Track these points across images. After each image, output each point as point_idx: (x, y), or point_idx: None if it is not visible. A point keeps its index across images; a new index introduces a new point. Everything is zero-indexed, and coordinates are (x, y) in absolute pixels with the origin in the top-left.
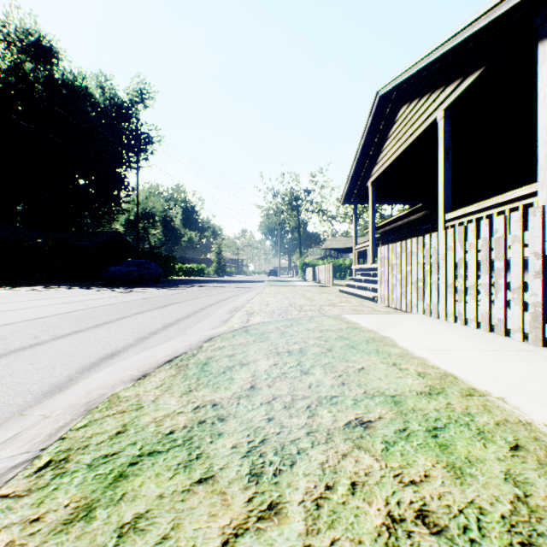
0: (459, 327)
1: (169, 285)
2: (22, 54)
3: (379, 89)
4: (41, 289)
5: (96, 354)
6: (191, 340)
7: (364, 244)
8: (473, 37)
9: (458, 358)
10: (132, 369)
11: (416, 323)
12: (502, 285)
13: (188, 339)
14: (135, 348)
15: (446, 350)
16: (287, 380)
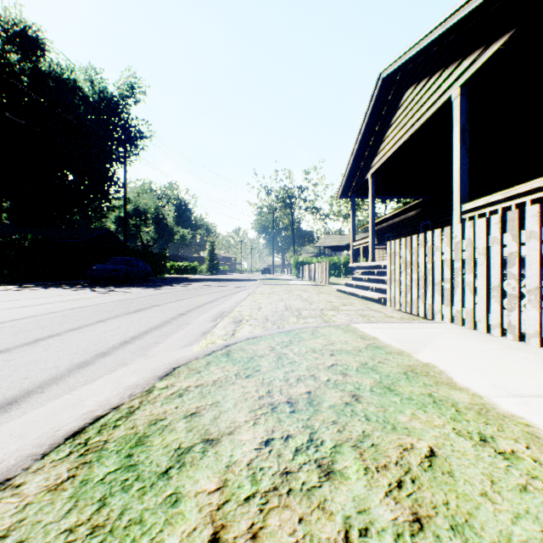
0: (515, 345)
1: (157, 284)
2: (7, 44)
3: (382, 70)
4: (14, 288)
5: None
6: (148, 368)
7: (363, 241)
8: None
9: None
10: (14, 443)
11: (453, 337)
12: None
13: (145, 366)
14: (57, 386)
15: (542, 397)
16: (294, 507)
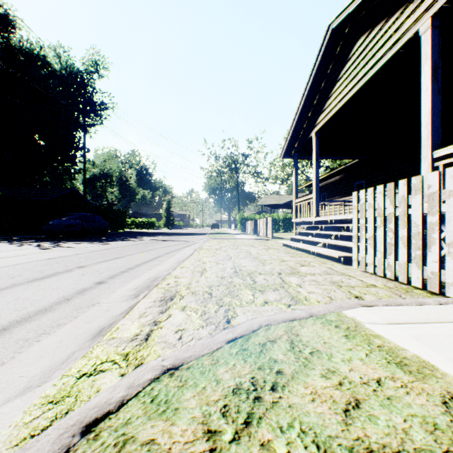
0: None
1: (110, 239)
2: None
3: (332, 20)
4: None
5: None
6: None
7: (306, 197)
8: None
9: None
10: None
11: None
12: None
13: None
14: None
15: None
16: None
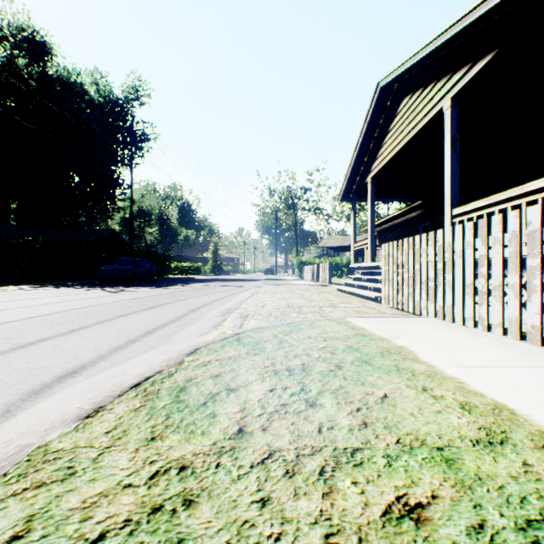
0: (482, 334)
1: (163, 284)
2: (15, 49)
3: (380, 80)
4: (29, 288)
5: (54, 370)
6: (173, 351)
7: (363, 242)
8: (486, 17)
9: (501, 379)
10: (90, 394)
11: (431, 328)
12: (538, 287)
13: (170, 349)
14: (104, 362)
15: (481, 367)
16: (288, 418)
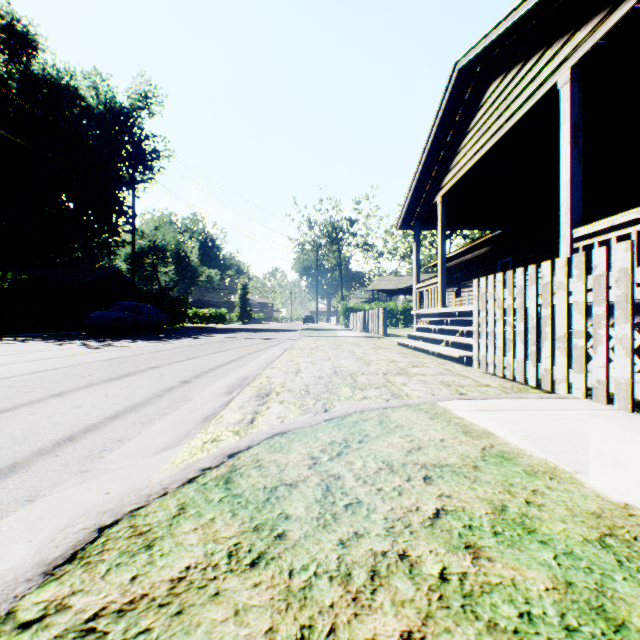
0: None
1: (171, 336)
2: None
3: (458, 58)
4: None
5: None
6: (66, 513)
7: (430, 282)
8: None
9: None
10: None
11: (616, 431)
12: None
13: (63, 507)
14: None
15: None
16: None
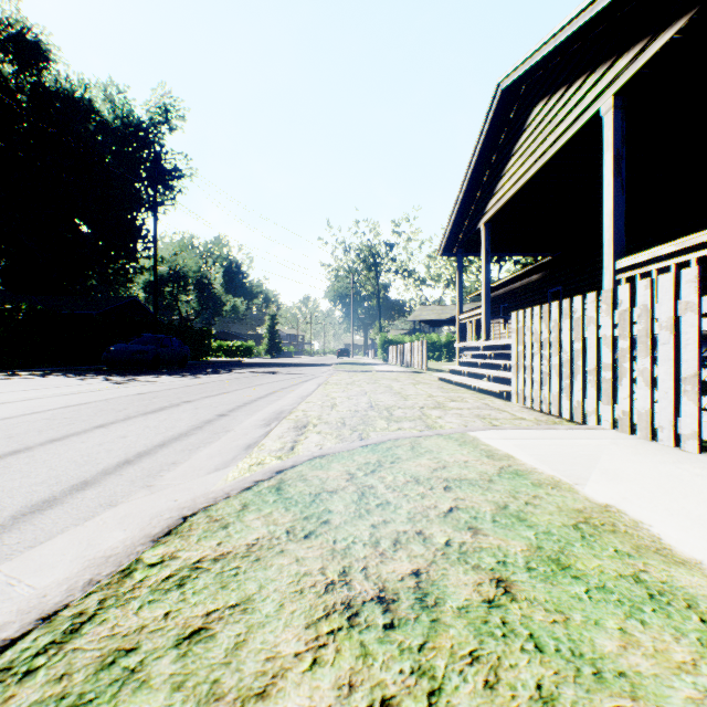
0: None
1: (196, 371)
2: None
3: (501, 78)
4: None
5: None
6: (146, 513)
7: (473, 313)
8: None
9: None
10: None
11: (627, 455)
12: None
13: (142, 509)
14: None
15: None
16: None
